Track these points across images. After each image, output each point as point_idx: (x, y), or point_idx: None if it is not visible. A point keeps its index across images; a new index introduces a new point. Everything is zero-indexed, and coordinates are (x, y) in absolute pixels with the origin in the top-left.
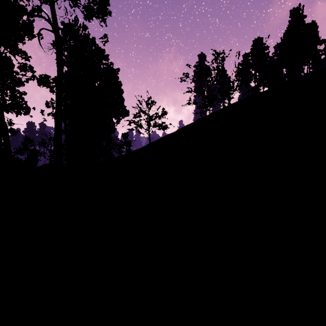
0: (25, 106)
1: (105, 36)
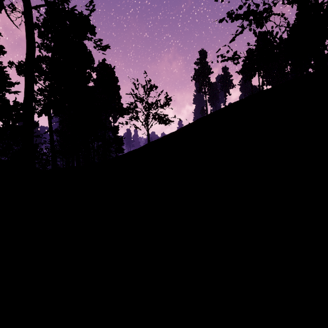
0: (2, 99)
1: (90, 3)
